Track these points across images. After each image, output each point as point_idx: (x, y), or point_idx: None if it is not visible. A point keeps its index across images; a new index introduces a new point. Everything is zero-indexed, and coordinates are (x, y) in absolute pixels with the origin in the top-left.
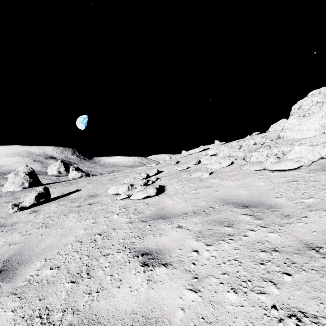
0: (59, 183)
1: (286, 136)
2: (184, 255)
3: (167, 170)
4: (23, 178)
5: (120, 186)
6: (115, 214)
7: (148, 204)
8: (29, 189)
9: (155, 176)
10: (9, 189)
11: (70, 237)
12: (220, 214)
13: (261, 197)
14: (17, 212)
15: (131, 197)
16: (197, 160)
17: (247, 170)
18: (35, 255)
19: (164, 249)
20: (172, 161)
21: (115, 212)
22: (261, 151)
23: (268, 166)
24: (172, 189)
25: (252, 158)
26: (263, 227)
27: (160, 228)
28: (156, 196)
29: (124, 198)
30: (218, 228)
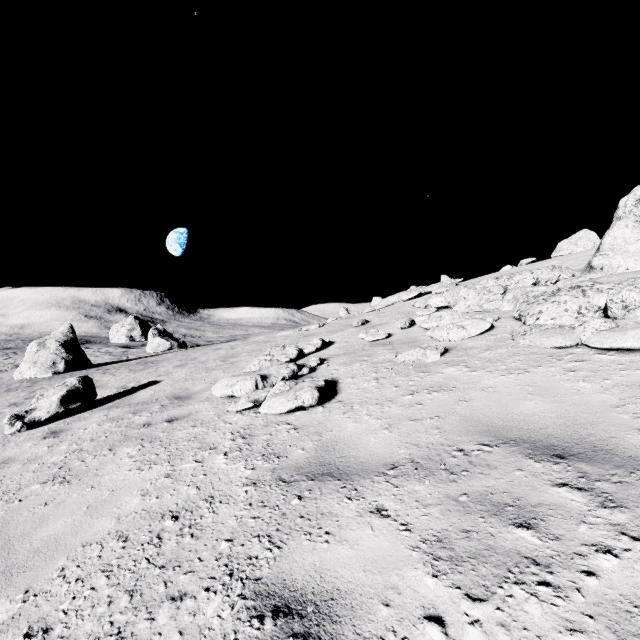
0: (125, 363)
1: (608, 266)
2: (402, 634)
3: (343, 340)
4: (54, 353)
5: (239, 378)
6: (220, 454)
7: (300, 429)
8: (65, 375)
9: (316, 354)
10: (28, 375)
11: (105, 517)
12: (490, 478)
13: (595, 427)
14: (20, 431)
15: (259, 408)
16: (409, 318)
17: (532, 346)
18: (9, 573)
19: (338, 599)
20: (353, 320)
21: (222, 446)
22: (563, 300)
23: (589, 339)
24: (356, 390)
25: (543, 316)
26: (639, 541)
27: (326, 513)
28: (317, 407)
29: (244, 410)
30: (494, 532)
